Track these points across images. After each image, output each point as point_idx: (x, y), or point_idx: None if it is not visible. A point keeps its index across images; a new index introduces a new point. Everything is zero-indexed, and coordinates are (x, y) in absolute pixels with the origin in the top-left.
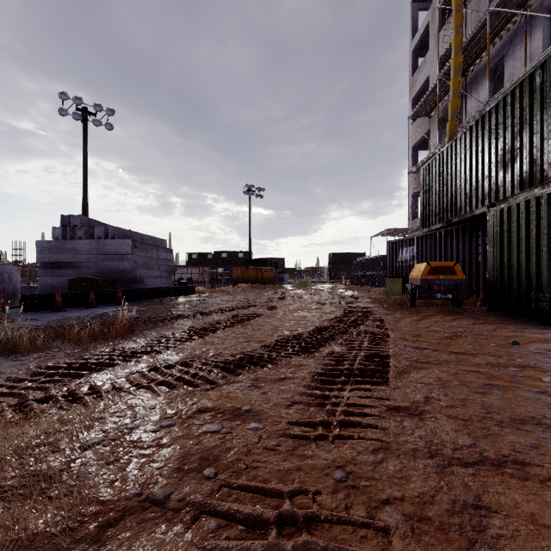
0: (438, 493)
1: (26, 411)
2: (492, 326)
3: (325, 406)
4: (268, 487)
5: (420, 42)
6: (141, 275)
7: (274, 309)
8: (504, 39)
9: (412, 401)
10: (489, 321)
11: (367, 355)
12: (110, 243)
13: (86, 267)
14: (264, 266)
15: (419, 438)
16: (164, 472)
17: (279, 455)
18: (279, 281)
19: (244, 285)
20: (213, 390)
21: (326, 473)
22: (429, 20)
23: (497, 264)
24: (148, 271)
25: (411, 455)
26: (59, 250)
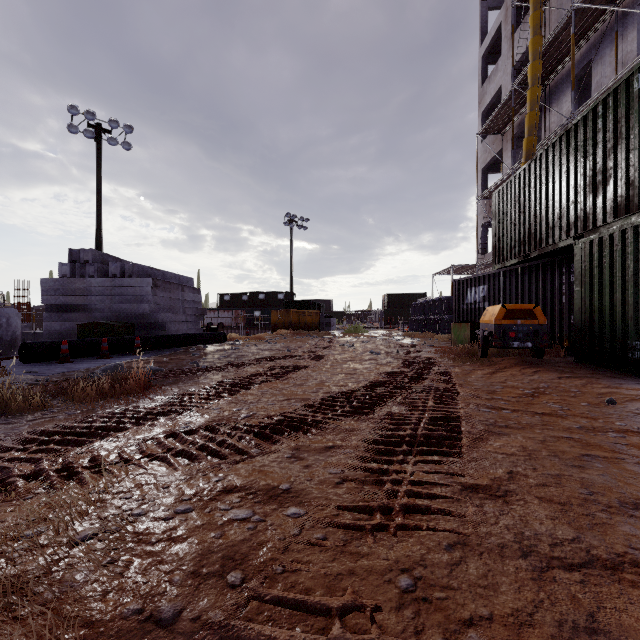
0: (538, 610)
1: (7, 490)
2: (581, 381)
3: (383, 485)
4: (311, 601)
5: (491, 47)
6: (163, 319)
7: (319, 360)
8: (591, 41)
9: (493, 478)
10: (577, 375)
11: (433, 417)
12: (127, 282)
13: (99, 310)
14: (308, 309)
15: (506, 529)
16: (174, 577)
17: (326, 553)
18: (325, 326)
19: (285, 331)
20: (244, 462)
21: (388, 579)
22: (501, 20)
23: (585, 307)
24: (172, 315)
25: (497, 552)
26: (68, 291)
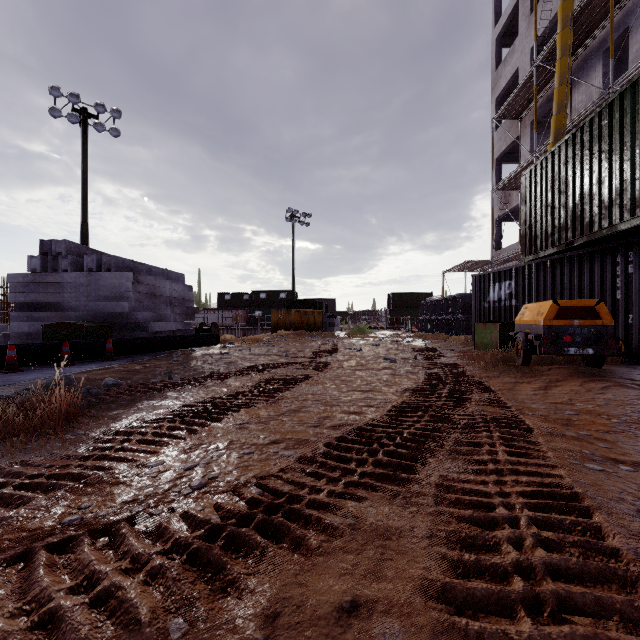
0: None
1: None
2: None
3: None
4: None
5: (506, 28)
6: (146, 319)
7: (323, 368)
8: (629, 6)
9: None
10: None
11: (526, 492)
12: (104, 276)
13: (73, 309)
14: (311, 308)
15: None
16: None
17: None
18: (329, 326)
19: (285, 332)
20: None
21: None
22: None
23: None
24: (157, 314)
25: None
26: (38, 287)
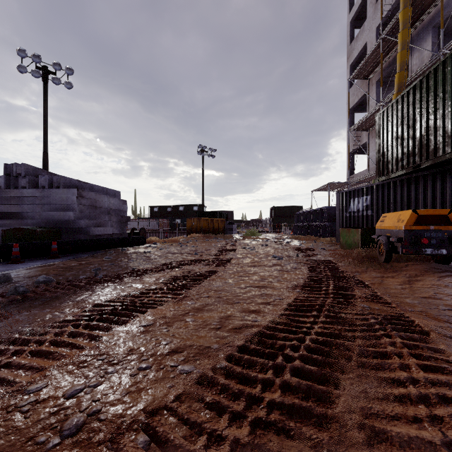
0: None
1: None
2: None
3: None
4: None
5: (357, 14)
6: (88, 225)
7: (224, 265)
8: None
9: None
10: None
11: None
12: (55, 192)
13: (30, 217)
14: (215, 217)
15: None
16: None
17: None
18: (229, 230)
19: (197, 235)
20: None
21: None
22: None
23: None
24: (97, 221)
25: None
26: (3, 200)
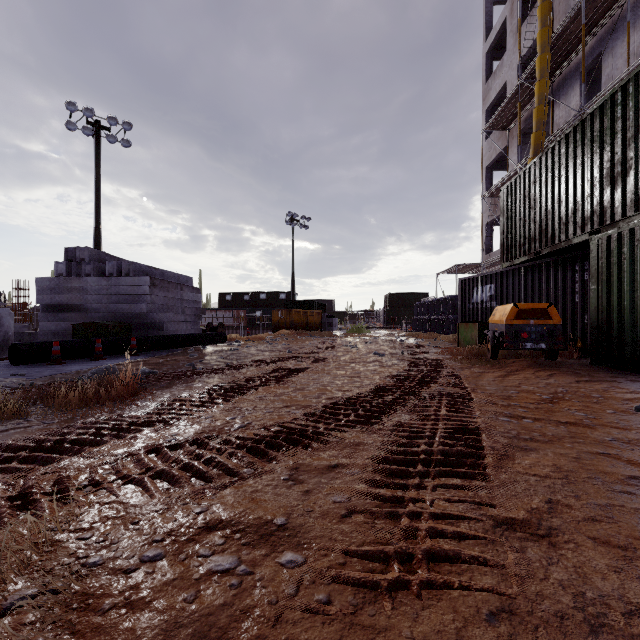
0: None
1: None
2: (601, 385)
3: (398, 519)
4: None
5: (496, 42)
6: (161, 319)
7: (321, 361)
8: (601, 32)
9: (530, 509)
10: (596, 378)
11: (448, 428)
12: (124, 281)
13: (95, 310)
14: (310, 309)
15: (561, 587)
16: None
17: (330, 627)
18: (327, 326)
19: (286, 331)
20: (233, 487)
21: None
22: (506, 14)
23: (602, 306)
24: (170, 315)
25: (556, 627)
26: (63, 290)
